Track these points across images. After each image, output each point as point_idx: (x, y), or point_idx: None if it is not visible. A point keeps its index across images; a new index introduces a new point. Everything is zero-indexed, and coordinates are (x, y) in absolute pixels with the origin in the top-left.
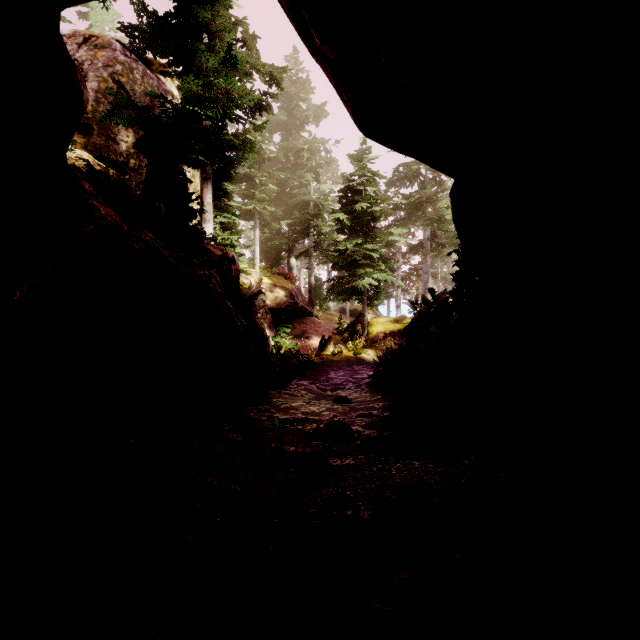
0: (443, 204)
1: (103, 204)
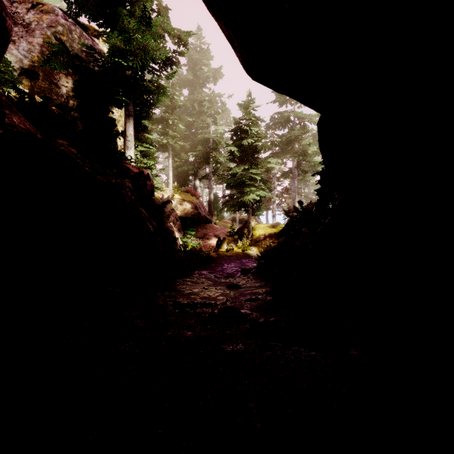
0: (306, 142)
1: (18, 114)
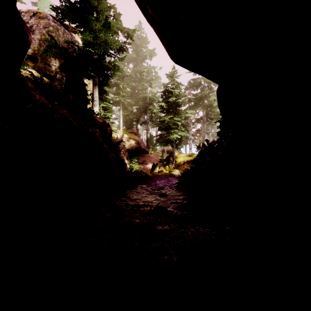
0: (212, 98)
1: (38, 93)
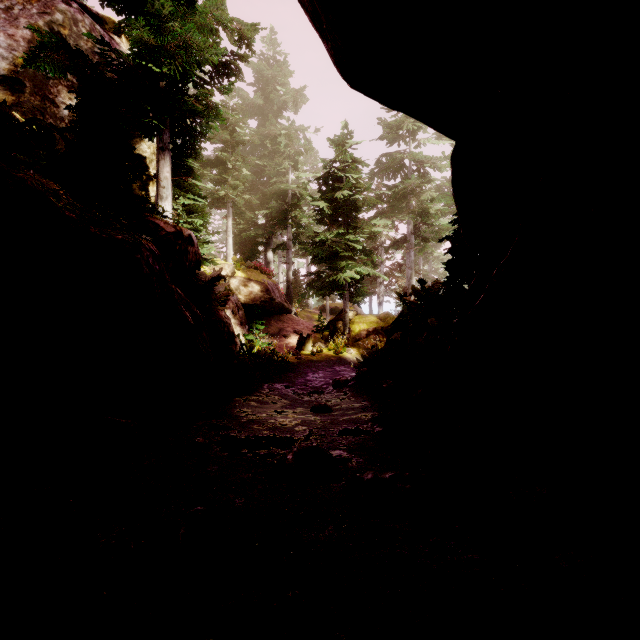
0: (428, 196)
1: None
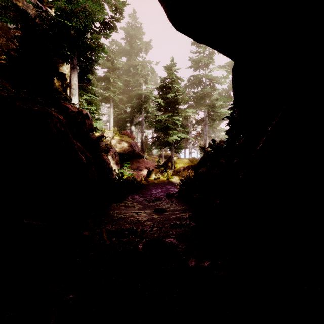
0: (215, 97)
1: None
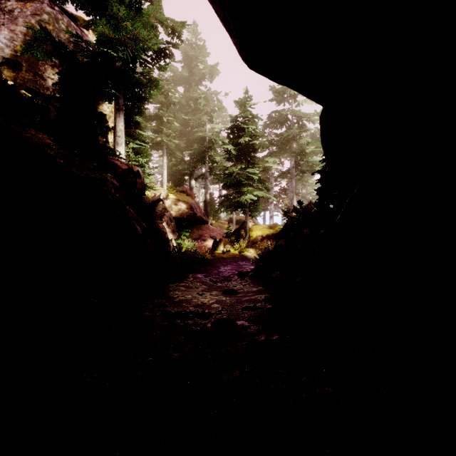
0: (304, 141)
1: None
